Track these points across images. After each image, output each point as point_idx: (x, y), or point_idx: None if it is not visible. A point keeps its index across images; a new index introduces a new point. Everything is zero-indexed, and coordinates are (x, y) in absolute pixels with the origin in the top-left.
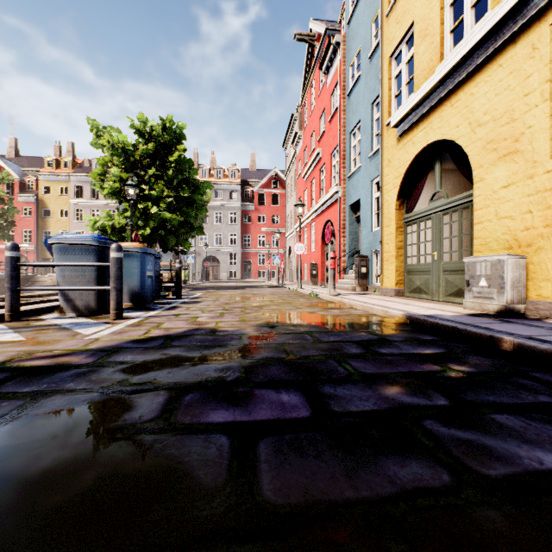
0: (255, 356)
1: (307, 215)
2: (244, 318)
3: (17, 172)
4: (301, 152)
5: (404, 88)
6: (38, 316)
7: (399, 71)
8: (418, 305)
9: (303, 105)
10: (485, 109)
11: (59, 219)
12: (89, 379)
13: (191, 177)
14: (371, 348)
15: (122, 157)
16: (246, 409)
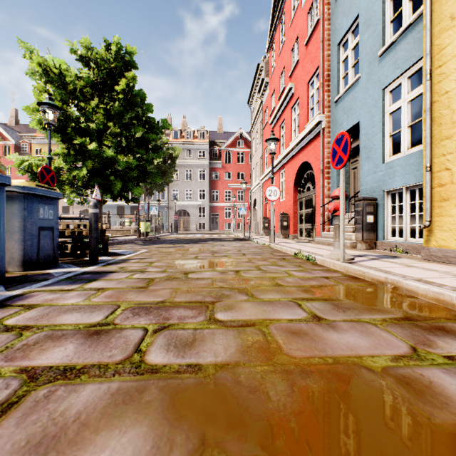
0: None
1: (276, 161)
2: None
3: (14, 136)
4: (268, 99)
5: None
6: None
7: None
8: None
9: (270, 50)
10: None
11: None
12: None
13: (145, 115)
14: None
15: (58, 85)
16: None
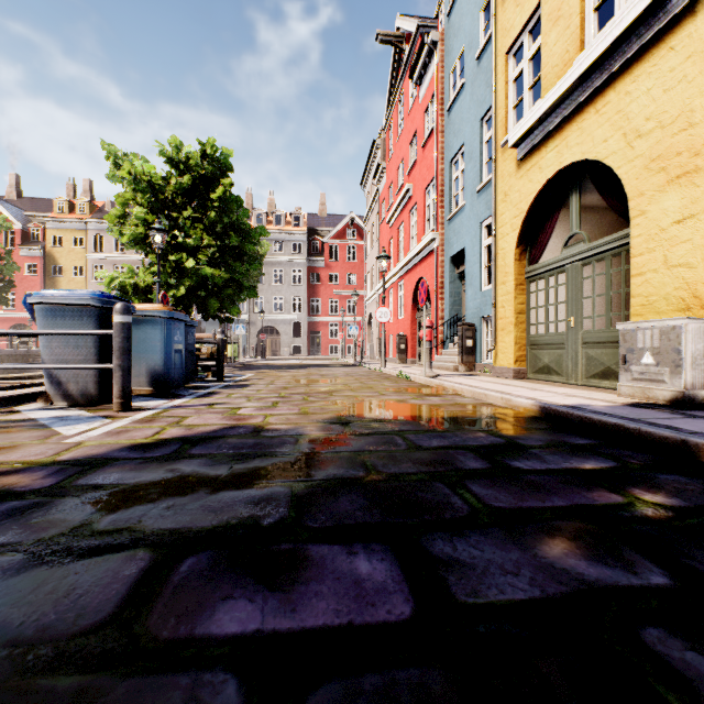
0: (316, 475)
1: (393, 271)
2: (305, 410)
3: (19, 217)
4: (385, 189)
5: (527, 94)
6: (14, 406)
7: (520, 71)
8: (551, 391)
9: (387, 129)
10: (647, 112)
11: (72, 278)
12: (25, 523)
13: (240, 220)
14: (498, 459)
15: (147, 193)
16: (288, 596)
